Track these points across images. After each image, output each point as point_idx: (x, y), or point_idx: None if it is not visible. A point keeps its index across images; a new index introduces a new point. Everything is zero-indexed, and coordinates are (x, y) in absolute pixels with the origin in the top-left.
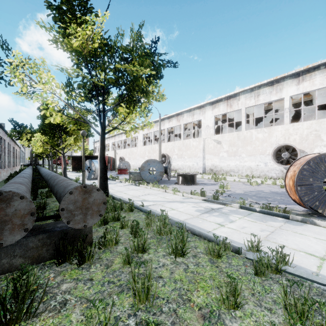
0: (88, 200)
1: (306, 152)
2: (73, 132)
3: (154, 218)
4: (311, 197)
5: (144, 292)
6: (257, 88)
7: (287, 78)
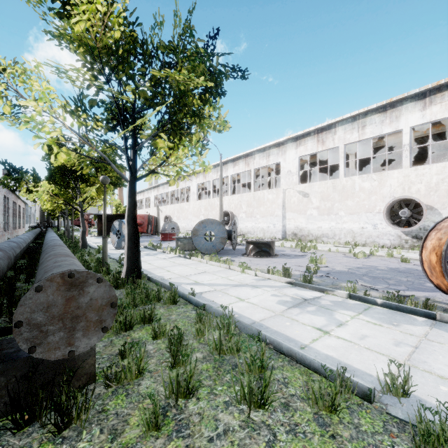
0: (78, 301)
1: (436, 208)
2: (96, 179)
3: (210, 318)
4: None
5: None
6: (363, 116)
7: (407, 101)
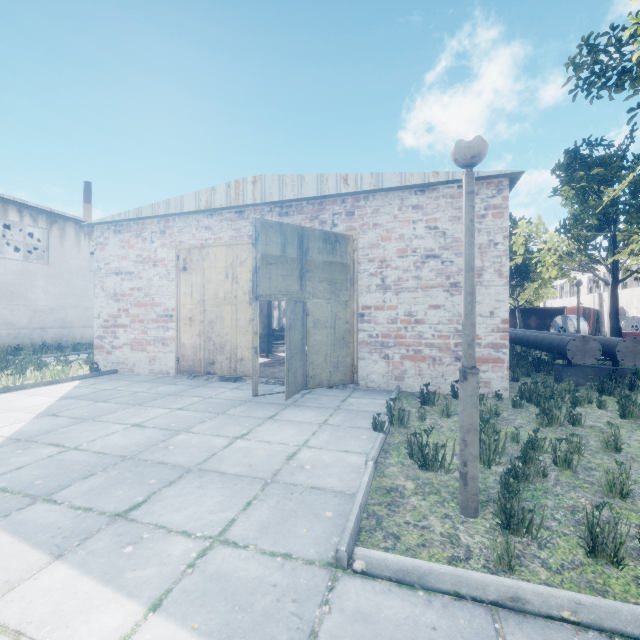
0: (637, 347)
1: None
2: (534, 275)
3: None
4: None
5: None
6: None
7: None
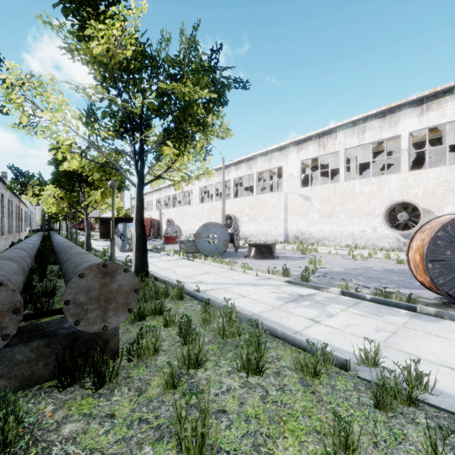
0: (110, 287)
1: (432, 211)
2: (100, 183)
3: (214, 310)
4: (449, 279)
5: (197, 444)
6: (363, 121)
7: (405, 107)
